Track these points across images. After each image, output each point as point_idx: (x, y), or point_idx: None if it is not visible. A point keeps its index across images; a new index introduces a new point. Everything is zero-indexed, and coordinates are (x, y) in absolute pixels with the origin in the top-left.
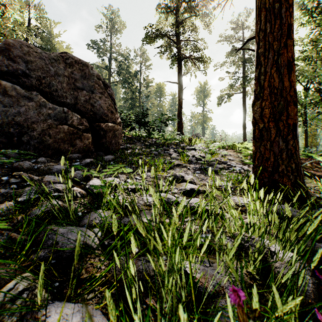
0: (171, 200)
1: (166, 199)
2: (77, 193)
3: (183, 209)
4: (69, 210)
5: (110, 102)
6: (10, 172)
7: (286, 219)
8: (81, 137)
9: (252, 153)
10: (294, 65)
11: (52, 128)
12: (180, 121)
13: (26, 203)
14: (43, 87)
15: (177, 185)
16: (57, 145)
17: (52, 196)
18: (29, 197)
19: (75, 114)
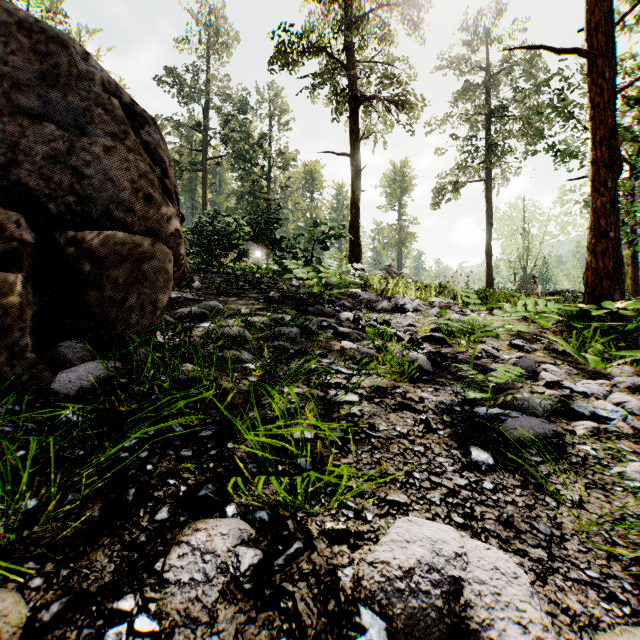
0: None
1: None
2: None
3: None
4: None
5: (144, 167)
6: None
7: None
8: None
9: None
10: None
11: None
12: (355, 239)
13: None
14: None
15: None
16: None
17: None
18: None
19: None
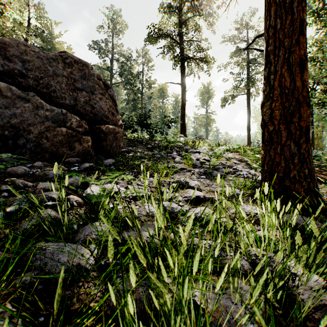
0: (175, 210)
1: (170, 209)
2: (73, 202)
3: (192, 229)
4: (63, 222)
5: (111, 104)
6: (3, 178)
7: (312, 239)
8: (80, 140)
9: (261, 157)
10: (307, 64)
11: (49, 130)
12: (183, 123)
13: (14, 215)
14: (41, 88)
15: (181, 192)
16: (55, 148)
17: (45, 205)
18: (19, 208)
19: (74, 116)
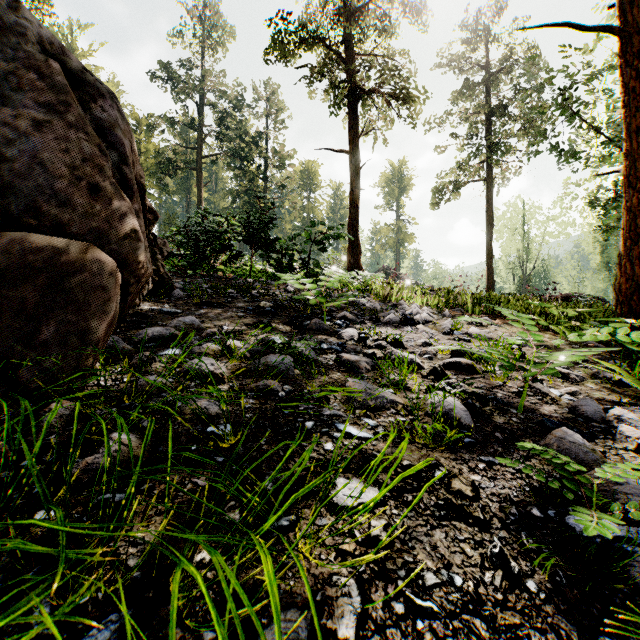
0: None
1: None
2: None
3: None
4: None
5: (90, 149)
6: None
7: None
8: None
9: None
10: None
11: None
12: (354, 240)
13: None
14: None
15: None
16: None
17: None
18: None
19: None
